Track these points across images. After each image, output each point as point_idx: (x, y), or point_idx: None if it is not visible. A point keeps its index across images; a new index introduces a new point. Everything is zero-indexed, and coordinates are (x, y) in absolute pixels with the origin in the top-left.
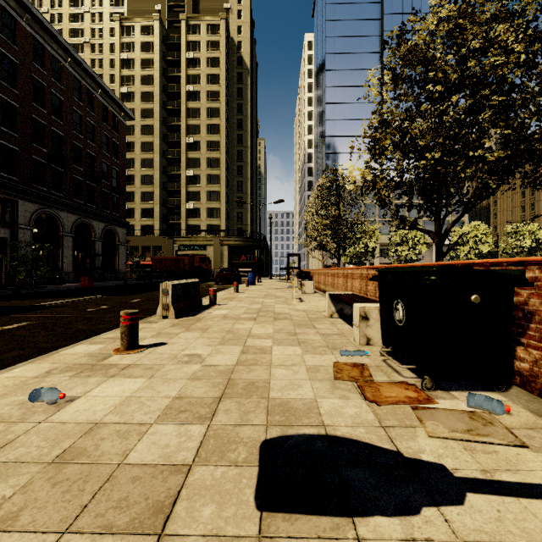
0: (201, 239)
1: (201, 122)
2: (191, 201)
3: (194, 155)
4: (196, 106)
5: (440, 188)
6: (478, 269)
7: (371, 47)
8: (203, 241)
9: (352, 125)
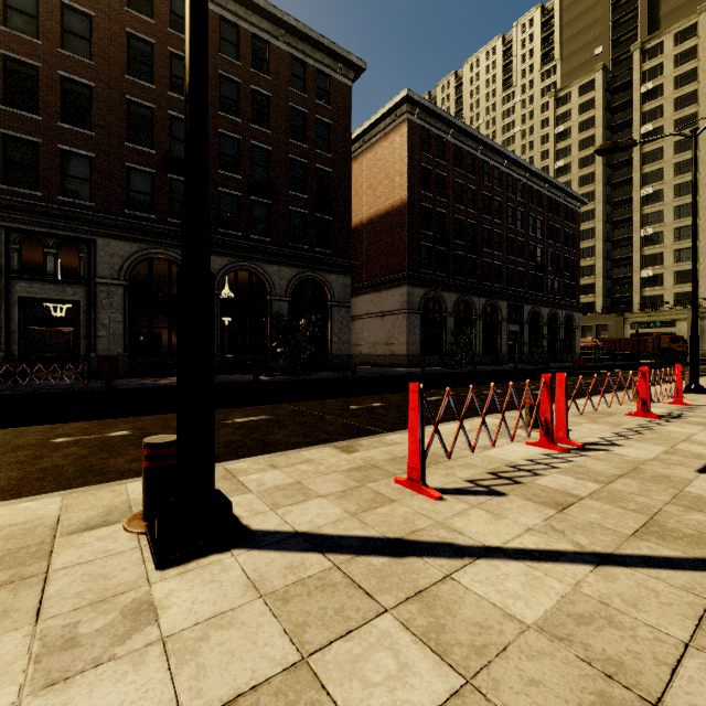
0: (665, 313)
1: (663, 164)
2: (648, 267)
3: (652, 209)
4: (655, 147)
5: None
6: None
7: None
8: (669, 316)
9: None
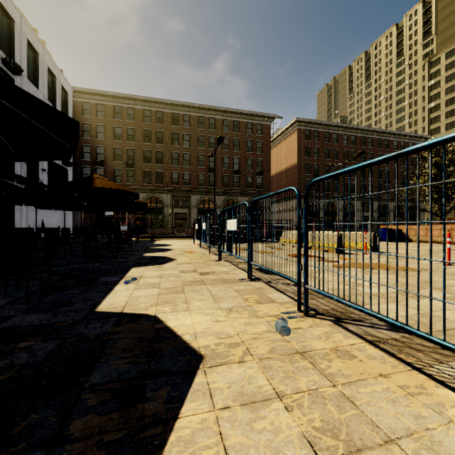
0: None
1: None
2: None
3: None
4: None
5: None
6: None
7: None
8: None
9: None
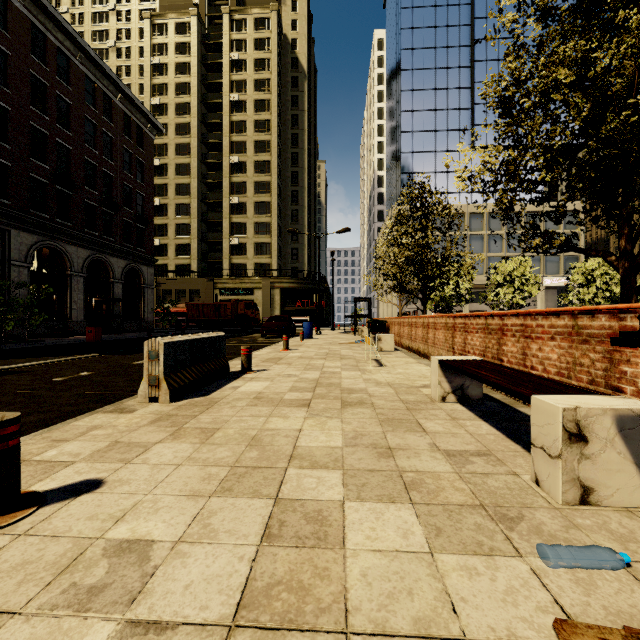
0: (247, 281)
1: (247, 138)
2: (236, 235)
3: (239, 178)
4: (241, 118)
5: (634, 173)
6: None
7: (458, 39)
8: (250, 284)
9: (435, 138)
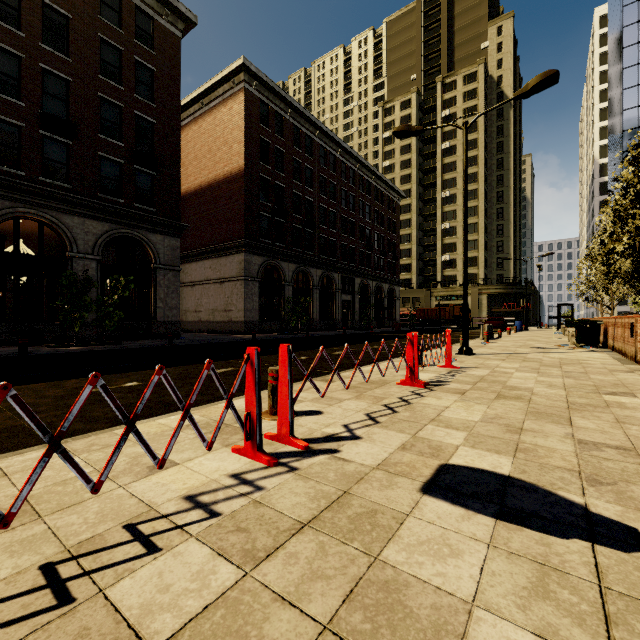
0: (457, 289)
1: (456, 174)
2: (447, 253)
3: (449, 208)
4: (451, 160)
5: None
6: (589, 320)
7: None
8: (460, 291)
9: None
